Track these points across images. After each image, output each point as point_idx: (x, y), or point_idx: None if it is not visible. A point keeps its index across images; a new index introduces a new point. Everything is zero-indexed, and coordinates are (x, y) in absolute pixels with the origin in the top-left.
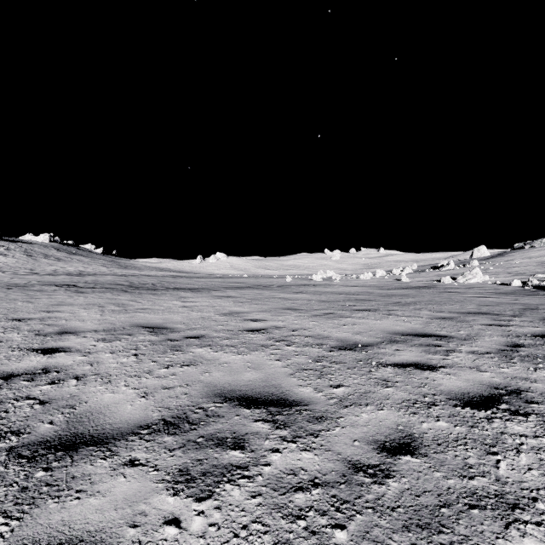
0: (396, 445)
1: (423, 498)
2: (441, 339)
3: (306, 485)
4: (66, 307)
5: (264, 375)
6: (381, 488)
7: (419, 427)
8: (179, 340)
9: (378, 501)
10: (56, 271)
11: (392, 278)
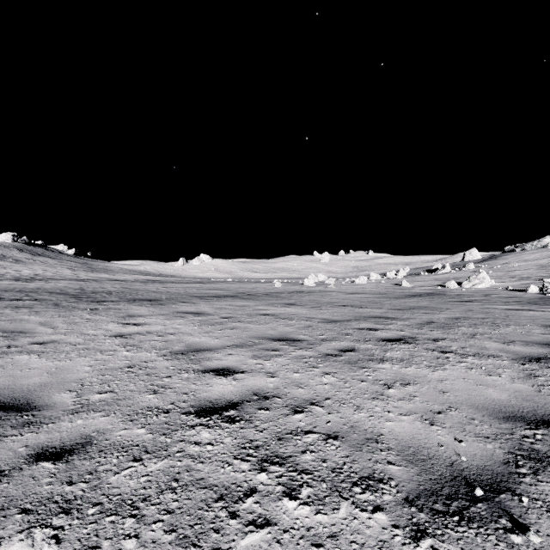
0: None
1: None
2: None
3: None
4: None
5: None
6: None
7: None
8: (4, 473)
9: None
10: (4, 275)
11: (390, 283)
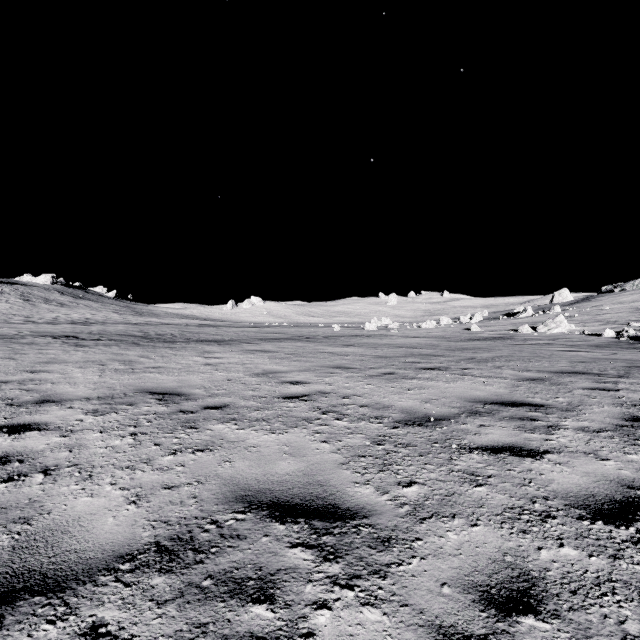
0: (507, 594)
1: None
2: (536, 409)
3: None
4: (57, 366)
5: (306, 466)
6: None
7: (536, 557)
8: (194, 411)
9: None
10: (57, 318)
11: (460, 328)
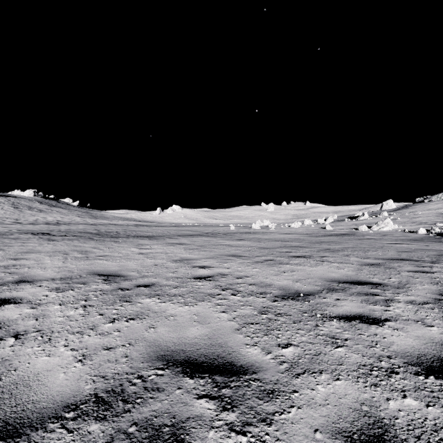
0: (366, 439)
1: None
2: (376, 287)
3: None
4: (33, 255)
5: (210, 331)
6: None
7: (386, 407)
8: (130, 289)
9: None
10: (37, 220)
11: (318, 227)
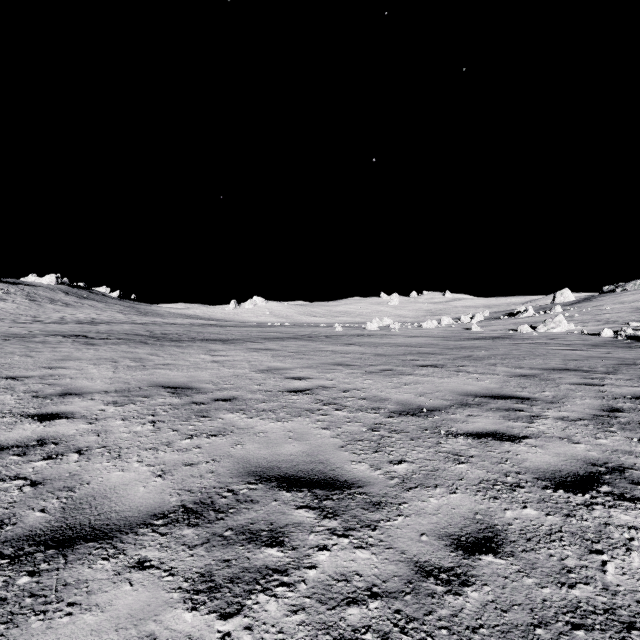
0: (474, 541)
1: (512, 614)
2: (523, 402)
3: (362, 596)
4: (73, 363)
5: (309, 448)
6: (458, 600)
7: (502, 516)
8: (206, 403)
9: (454, 618)
10: (64, 318)
11: (461, 327)
